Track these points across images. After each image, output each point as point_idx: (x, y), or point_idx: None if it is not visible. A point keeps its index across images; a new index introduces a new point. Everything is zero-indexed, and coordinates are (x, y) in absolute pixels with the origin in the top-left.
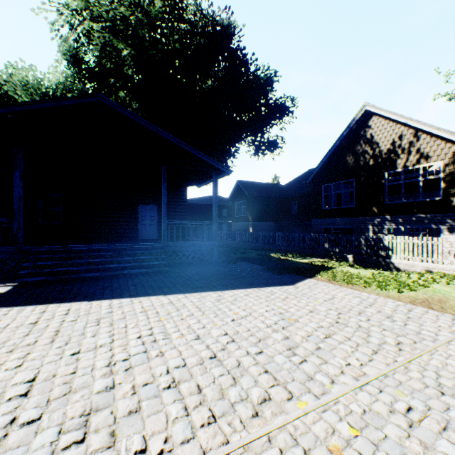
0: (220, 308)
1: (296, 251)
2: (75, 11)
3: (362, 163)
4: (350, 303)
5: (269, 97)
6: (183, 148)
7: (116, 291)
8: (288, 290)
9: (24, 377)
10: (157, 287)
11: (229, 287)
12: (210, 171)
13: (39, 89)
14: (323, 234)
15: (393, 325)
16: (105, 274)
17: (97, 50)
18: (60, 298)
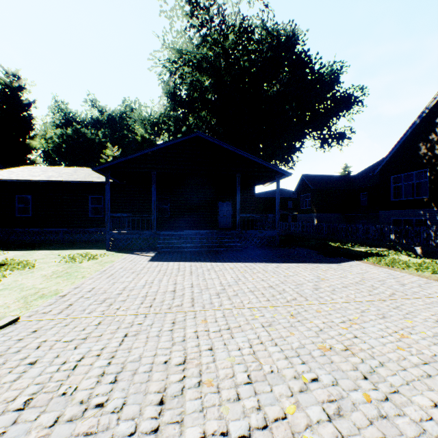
0: (277, 271)
1: (359, 242)
2: (173, 62)
3: (437, 152)
4: (377, 276)
5: (336, 90)
6: (252, 160)
7: (212, 259)
8: (331, 266)
9: (188, 283)
10: (236, 259)
11: (286, 262)
12: (273, 175)
13: (149, 120)
14: (388, 225)
15: (399, 288)
16: (202, 249)
17: (186, 85)
18: (183, 260)
